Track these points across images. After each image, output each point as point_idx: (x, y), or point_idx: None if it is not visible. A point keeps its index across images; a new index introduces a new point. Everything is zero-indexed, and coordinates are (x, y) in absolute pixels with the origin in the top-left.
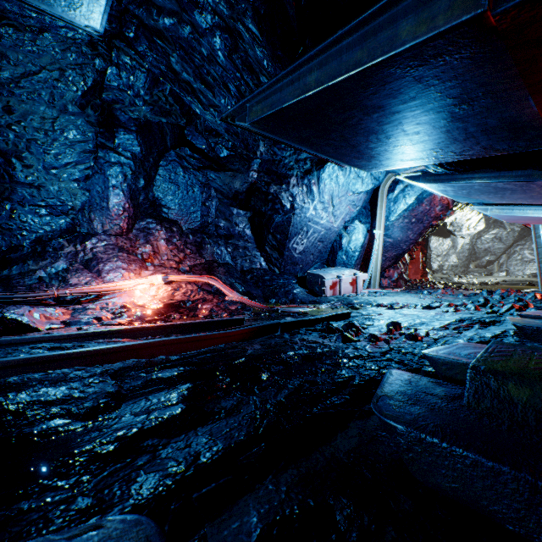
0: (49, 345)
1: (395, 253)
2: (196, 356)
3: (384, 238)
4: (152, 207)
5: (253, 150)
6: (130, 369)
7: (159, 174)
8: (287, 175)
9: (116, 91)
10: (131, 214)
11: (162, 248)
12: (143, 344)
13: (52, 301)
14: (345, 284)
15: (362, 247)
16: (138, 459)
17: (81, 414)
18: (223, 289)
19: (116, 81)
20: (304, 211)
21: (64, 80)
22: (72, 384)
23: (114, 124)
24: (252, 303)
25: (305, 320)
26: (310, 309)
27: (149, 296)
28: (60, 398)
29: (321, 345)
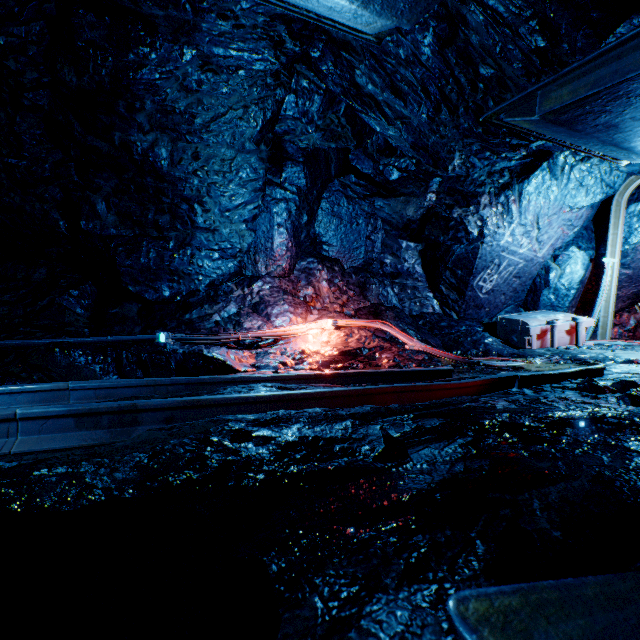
0: (275, 384)
1: (634, 290)
2: (436, 407)
3: (618, 269)
4: (312, 246)
5: (444, 165)
6: (378, 415)
7: (321, 207)
8: (476, 194)
9: (289, 120)
10: (293, 254)
11: (323, 290)
12: (377, 389)
13: (233, 345)
14: (558, 332)
15: (580, 283)
16: (500, 512)
17: (375, 455)
18: (400, 336)
19: (291, 110)
20: (497, 238)
21: (247, 118)
22: (334, 424)
23: (283, 158)
24: (441, 353)
25: (547, 374)
26: (520, 363)
27: (322, 342)
28: (337, 437)
29: (599, 407)
